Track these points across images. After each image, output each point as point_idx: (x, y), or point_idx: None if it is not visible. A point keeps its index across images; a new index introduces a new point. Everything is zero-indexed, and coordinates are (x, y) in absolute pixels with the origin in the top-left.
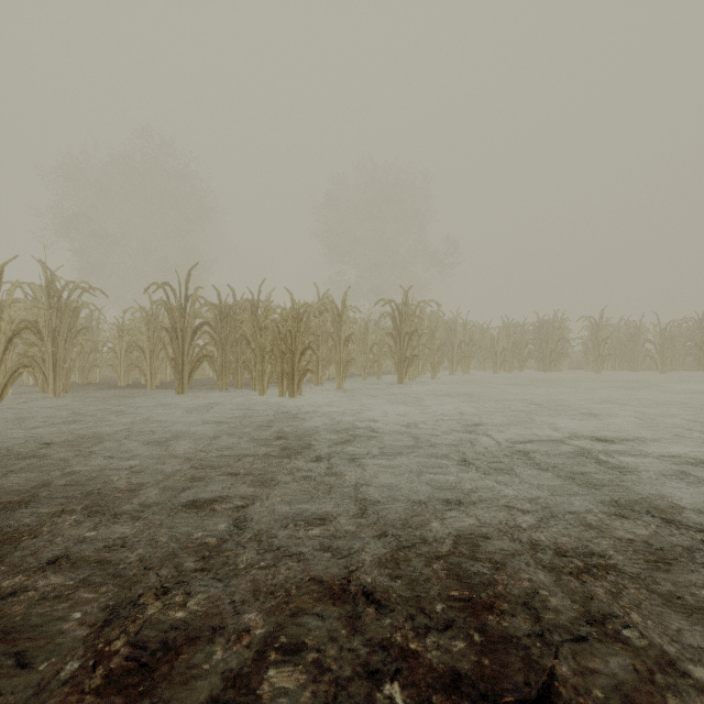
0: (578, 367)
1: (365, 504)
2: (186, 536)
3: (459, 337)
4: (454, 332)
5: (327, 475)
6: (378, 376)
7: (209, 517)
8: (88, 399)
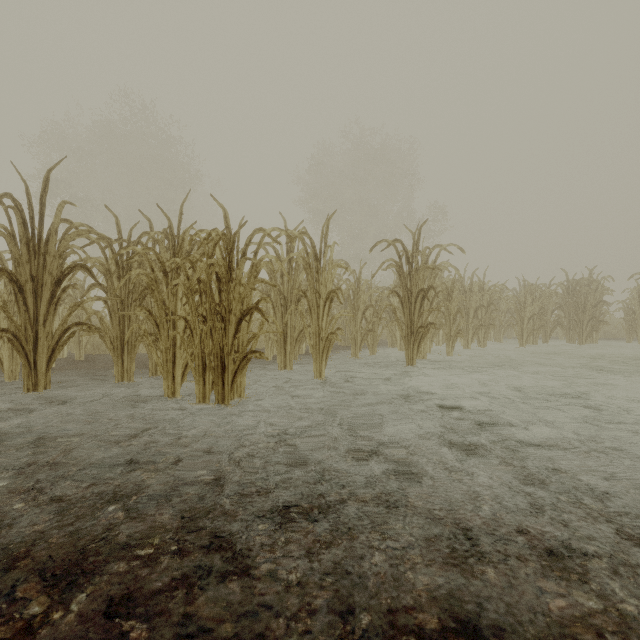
0: (604, 337)
1: None
2: None
3: (476, 299)
4: (470, 293)
5: None
6: (373, 352)
7: None
8: None
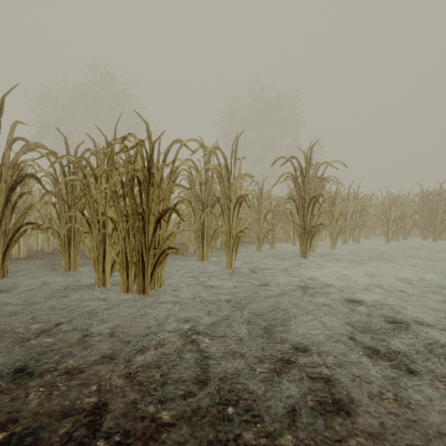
0: None
1: None
2: None
3: (352, 206)
4: (347, 201)
5: None
6: (272, 246)
7: None
8: None
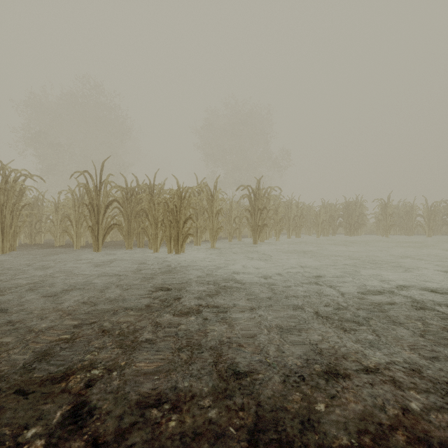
0: (370, 233)
1: (234, 372)
2: (10, 436)
3: (293, 212)
4: (290, 209)
5: (196, 331)
6: (239, 239)
7: (56, 397)
8: (26, 256)
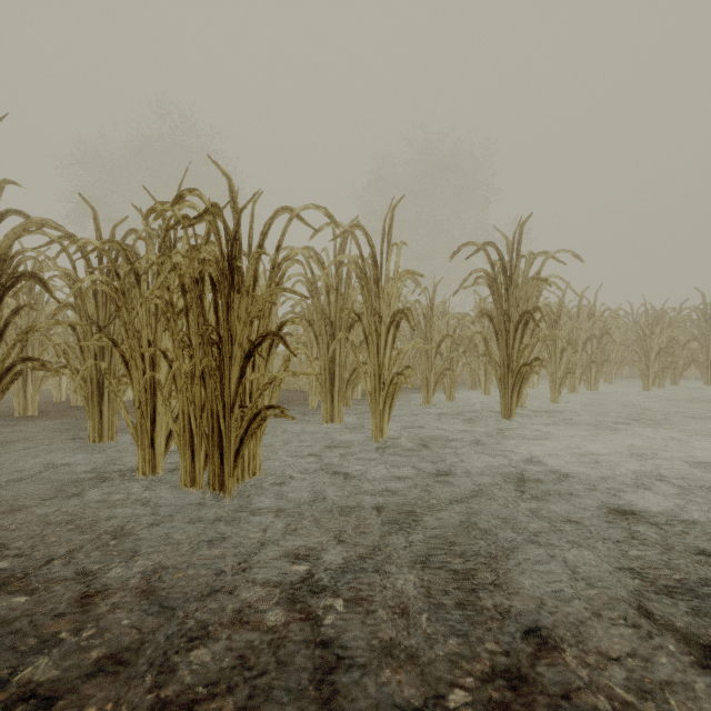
0: None
1: None
2: None
3: (585, 327)
4: (577, 320)
5: None
6: (451, 397)
7: None
8: None
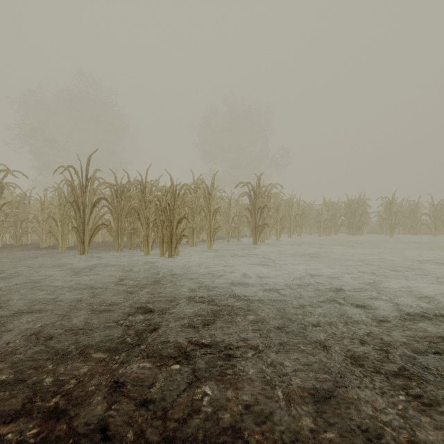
0: (372, 232)
1: None
2: None
3: (294, 211)
4: (291, 207)
5: (179, 397)
6: (238, 239)
7: None
8: (2, 260)
